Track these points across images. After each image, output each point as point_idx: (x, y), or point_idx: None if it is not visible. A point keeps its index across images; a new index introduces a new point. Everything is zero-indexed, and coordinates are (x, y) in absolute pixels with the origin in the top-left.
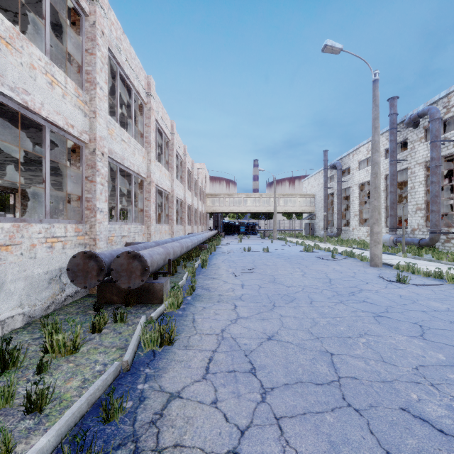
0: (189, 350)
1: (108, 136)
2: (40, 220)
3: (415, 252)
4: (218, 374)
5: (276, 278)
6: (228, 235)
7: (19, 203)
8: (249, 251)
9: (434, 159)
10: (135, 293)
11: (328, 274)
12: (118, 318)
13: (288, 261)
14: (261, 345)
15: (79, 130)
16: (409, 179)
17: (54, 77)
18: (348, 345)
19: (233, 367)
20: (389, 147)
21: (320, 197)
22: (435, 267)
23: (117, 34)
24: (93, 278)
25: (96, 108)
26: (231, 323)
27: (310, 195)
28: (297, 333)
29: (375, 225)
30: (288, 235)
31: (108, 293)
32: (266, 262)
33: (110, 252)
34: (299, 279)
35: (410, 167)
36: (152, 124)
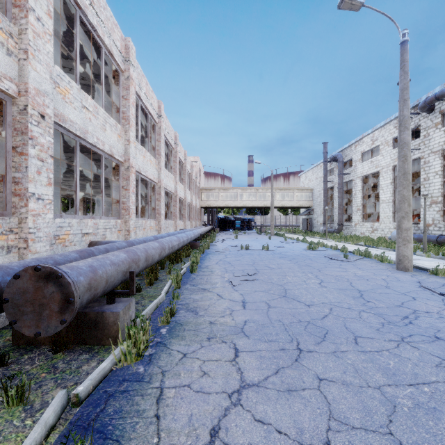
0: None
1: (57, 96)
2: None
3: (438, 251)
4: None
5: (287, 289)
6: (223, 231)
7: None
8: (247, 249)
9: None
10: (74, 328)
11: (353, 283)
12: (10, 399)
13: (294, 262)
14: None
15: None
16: (422, 169)
17: None
18: None
19: None
20: None
21: (319, 191)
22: None
23: None
24: None
25: (29, 46)
26: (230, 404)
27: (308, 189)
28: None
29: (404, 219)
30: (285, 231)
31: None
32: (269, 264)
33: (25, 264)
34: (318, 291)
35: (423, 156)
36: (130, 97)
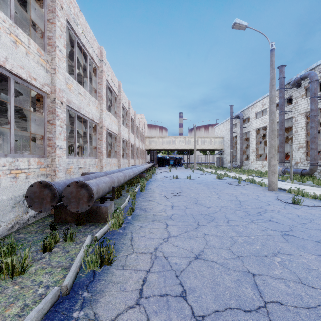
0: (125, 270)
1: (67, 89)
2: (4, 155)
3: (300, 179)
4: (151, 298)
5: (198, 200)
6: (161, 166)
7: (6, 142)
8: (176, 178)
9: (313, 110)
10: (85, 214)
11: (238, 197)
12: (68, 238)
13: (206, 186)
14: (189, 265)
15: (41, 82)
16: (294, 125)
17: (18, 38)
18: (266, 265)
19: (164, 290)
20: (278, 102)
21: (228, 139)
22: (318, 190)
23: (75, 11)
24: (48, 203)
25: (56, 66)
26: (163, 241)
27: (220, 137)
28: (220, 252)
29: (272, 159)
30: (204, 166)
31: (63, 214)
32: (189, 187)
33: (64, 181)
34: (216, 200)
35: (294, 116)
36: (103, 83)
